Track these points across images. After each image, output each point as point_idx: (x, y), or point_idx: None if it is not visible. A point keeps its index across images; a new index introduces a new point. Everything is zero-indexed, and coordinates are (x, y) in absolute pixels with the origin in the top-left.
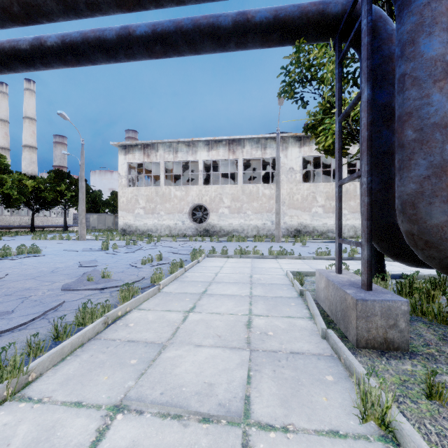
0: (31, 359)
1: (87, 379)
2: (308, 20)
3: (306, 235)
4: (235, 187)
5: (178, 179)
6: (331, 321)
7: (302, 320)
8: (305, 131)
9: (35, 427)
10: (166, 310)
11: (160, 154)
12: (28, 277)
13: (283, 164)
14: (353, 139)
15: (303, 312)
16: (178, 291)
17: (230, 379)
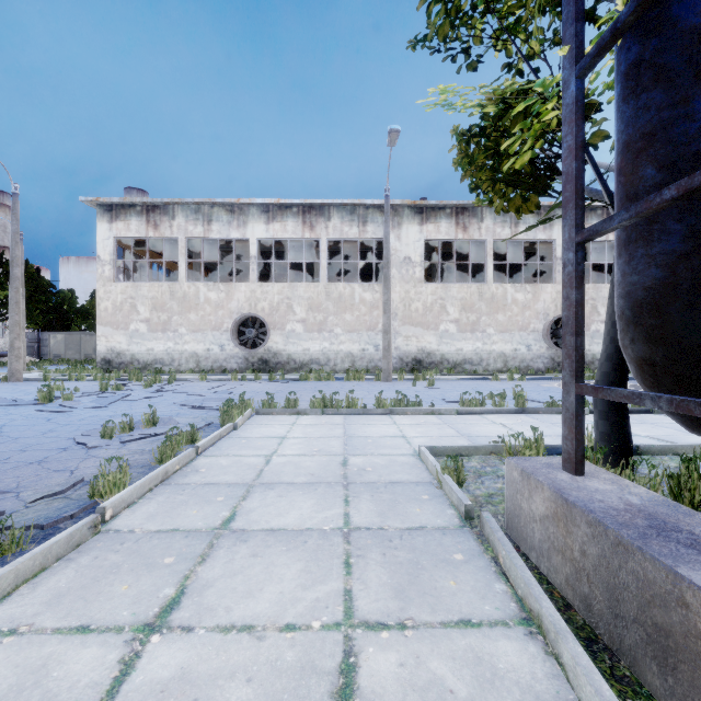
0: None
1: None
2: None
3: (431, 368)
4: (314, 288)
5: (216, 274)
6: (590, 635)
7: (506, 637)
8: (465, 141)
9: None
10: (75, 627)
11: (179, 224)
12: None
13: (395, 251)
14: (554, 173)
15: (496, 594)
16: (153, 526)
17: None
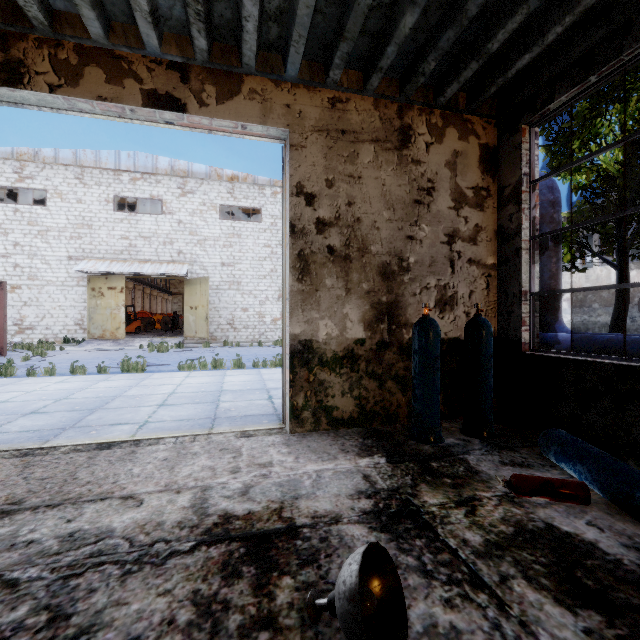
0: None
1: None
2: None
3: None
4: None
5: None
6: None
7: None
8: None
9: None
10: None
11: None
12: None
13: None
14: None
15: None
16: None
17: None
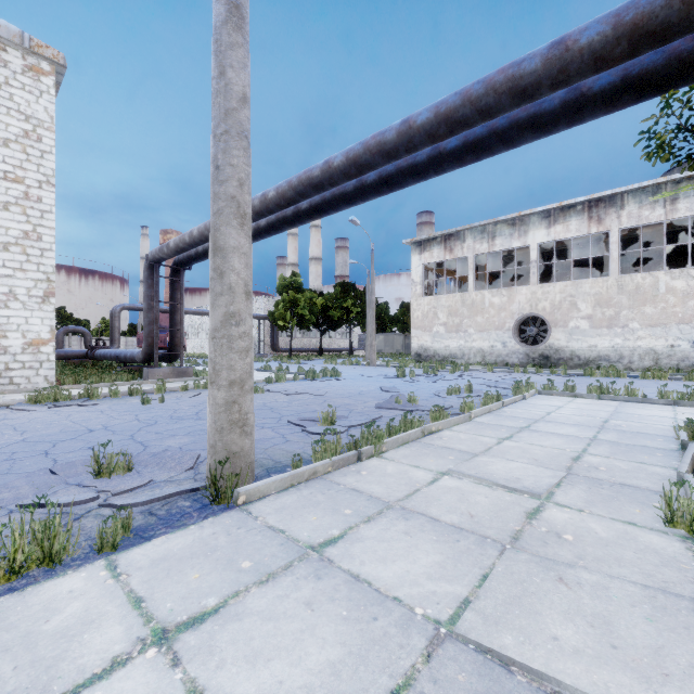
0: (385, 435)
1: (418, 458)
2: (681, 63)
3: None
4: (602, 282)
5: (495, 276)
6: None
7: (660, 468)
8: None
9: (396, 469)
10: (479, 435)
11: (468, 245)
12: (343, 396)
13: None
14: None
15: (670, 463)
16: (492, 423)
17: (538, 480)
